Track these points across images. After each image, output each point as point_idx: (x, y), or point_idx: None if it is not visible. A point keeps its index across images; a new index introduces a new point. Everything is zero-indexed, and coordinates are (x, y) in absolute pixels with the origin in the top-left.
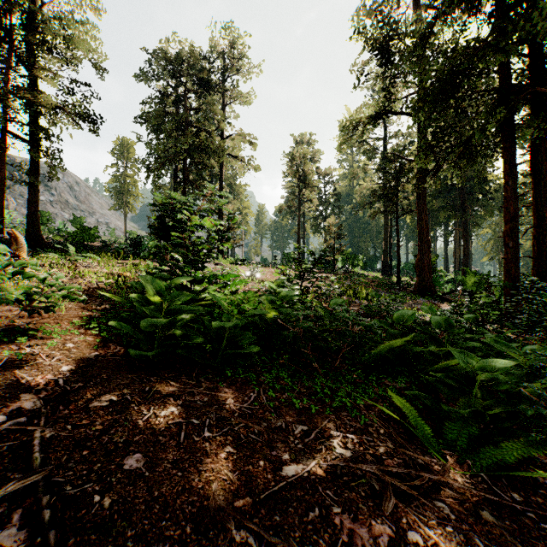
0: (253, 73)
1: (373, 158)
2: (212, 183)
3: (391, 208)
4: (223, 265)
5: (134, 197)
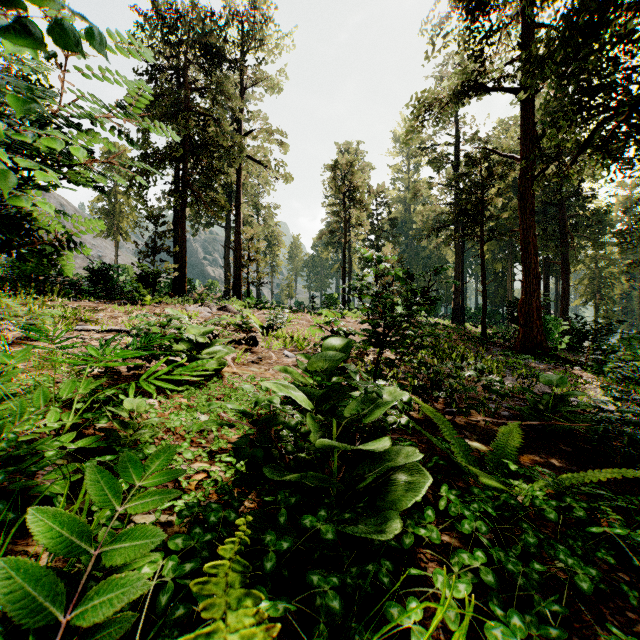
0: (282, 47)
1: (441, 169)
2: (230, 202)
3: (473, 230)
4: (231, 309)
5: (128, 220)
